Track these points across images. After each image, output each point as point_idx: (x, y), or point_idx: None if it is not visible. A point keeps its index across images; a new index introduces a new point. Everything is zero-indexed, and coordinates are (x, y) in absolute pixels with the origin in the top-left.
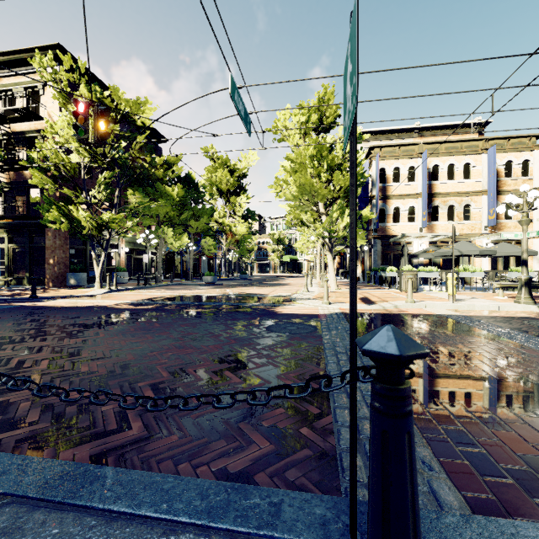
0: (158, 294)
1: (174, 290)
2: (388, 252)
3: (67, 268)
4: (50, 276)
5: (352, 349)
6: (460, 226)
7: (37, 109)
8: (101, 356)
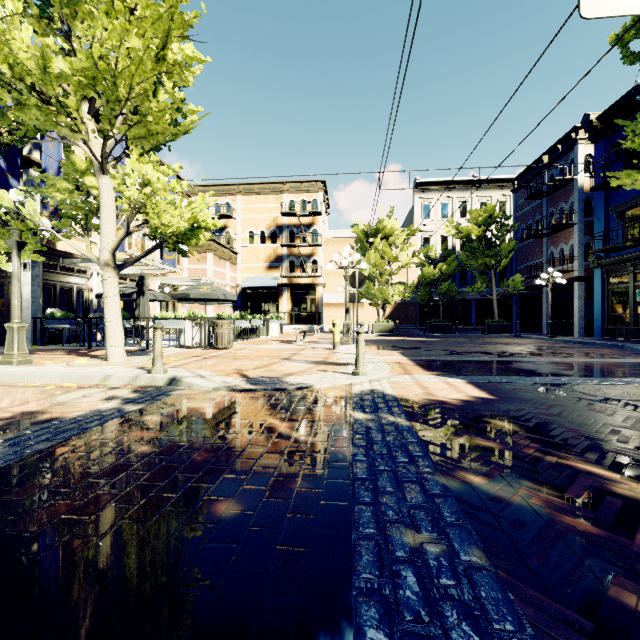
0: None
1: None
2: (54, 282)
3: None
4: None
5: None
6: None
7: None
8: None
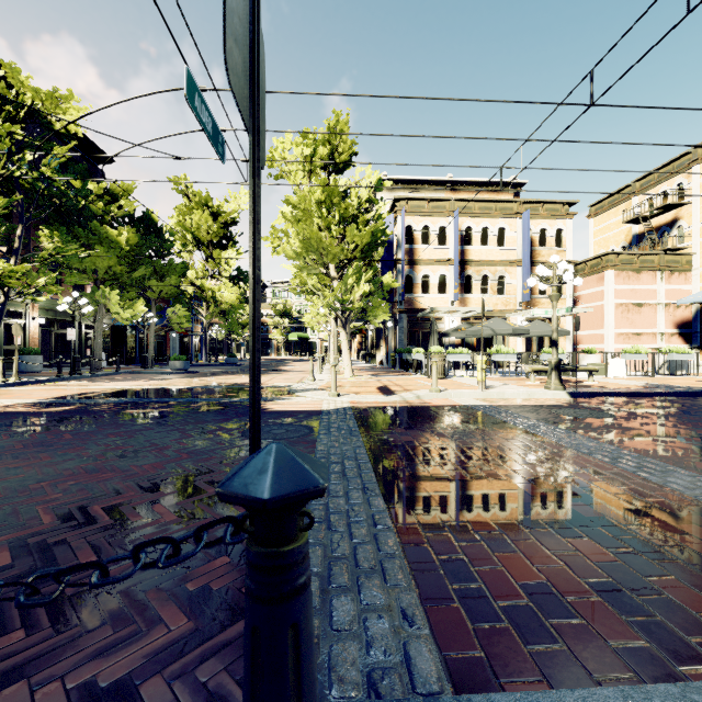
0: (90, 388)
1: (120, 381)
2: (416, 329)
3: None
4: None
5: None
6: (494, 301)
7: None
8: None
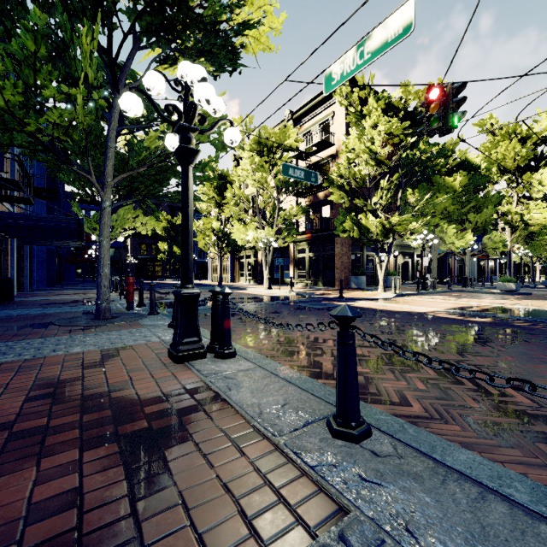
0: (459, 302)
1: (468, 298)
2: None
3: (350, 272)
4: (338, 279)
5: None
6: None
7: (327, 139)
8: None
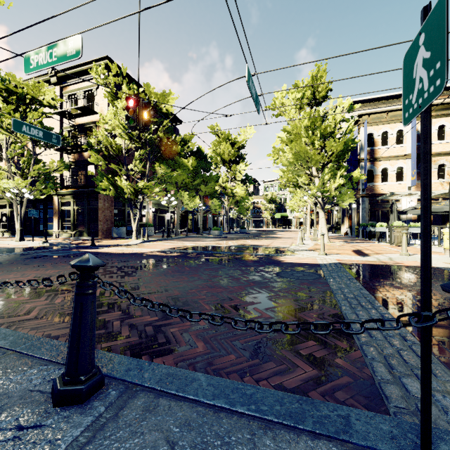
0: (179, 244)
1: (190, 241)
2: (376, 209)
3: (113, 224)
4: (101, 230)
5: (425, 293)
6: None
7: (92, 106)
8: (155, 291)
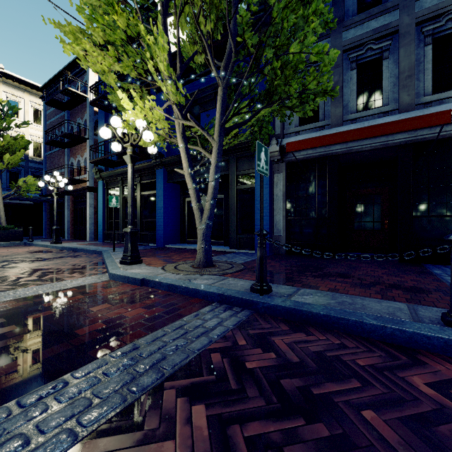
0: None
1: None
2: None
3: None
4: None
5: (263, 239)
6: None
7: None
8: None
